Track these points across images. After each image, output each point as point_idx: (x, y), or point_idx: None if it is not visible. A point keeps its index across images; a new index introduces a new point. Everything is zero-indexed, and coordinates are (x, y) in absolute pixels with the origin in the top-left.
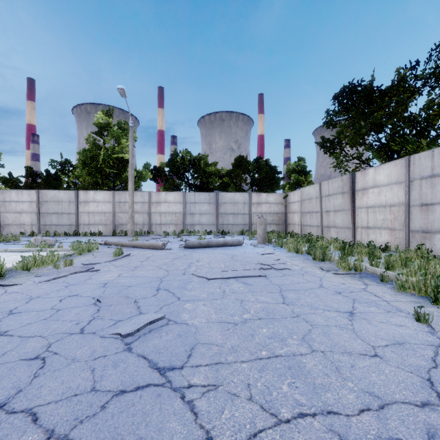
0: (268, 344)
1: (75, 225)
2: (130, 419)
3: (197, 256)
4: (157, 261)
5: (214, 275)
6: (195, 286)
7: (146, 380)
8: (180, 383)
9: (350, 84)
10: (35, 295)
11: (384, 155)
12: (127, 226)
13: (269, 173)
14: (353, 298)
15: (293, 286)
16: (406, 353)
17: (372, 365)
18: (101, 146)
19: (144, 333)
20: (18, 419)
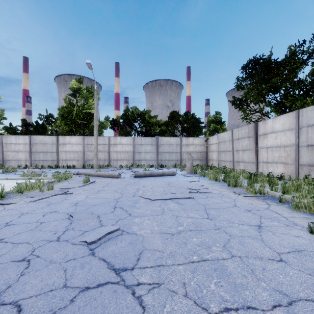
0: (198, 250)
1: (56, 161)
2: (92, 311)
3: (143, 182)
4: (114, 186)
5: (156, 197)
6: (142, 205)
7: (105, 279)
8: (131, 282)
9: (254, 58)
10: (25, 212)
11: (279, 109)
12: (93, 161)
13: (194, 123)
14: (259, 214)
15: (214, 205)
16: (305, 259)
17: (279, 268)
18: (74, 104)
19: (104, 241)
20: (6, 309)
